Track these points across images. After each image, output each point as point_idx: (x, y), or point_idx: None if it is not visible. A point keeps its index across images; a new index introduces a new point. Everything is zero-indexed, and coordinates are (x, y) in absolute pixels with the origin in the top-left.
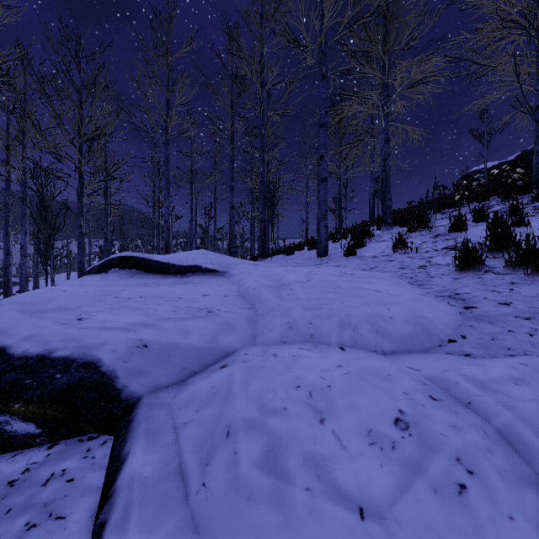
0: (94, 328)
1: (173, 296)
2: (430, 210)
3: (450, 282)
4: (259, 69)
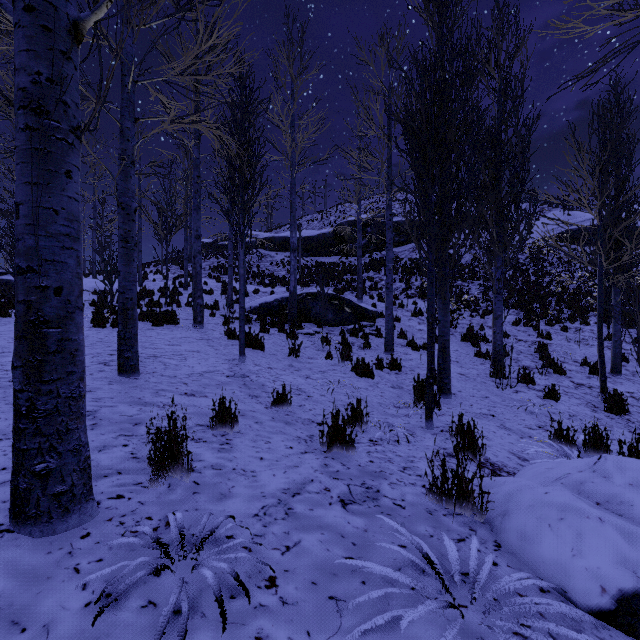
0: None
1: None
2: None
3: None
4: None
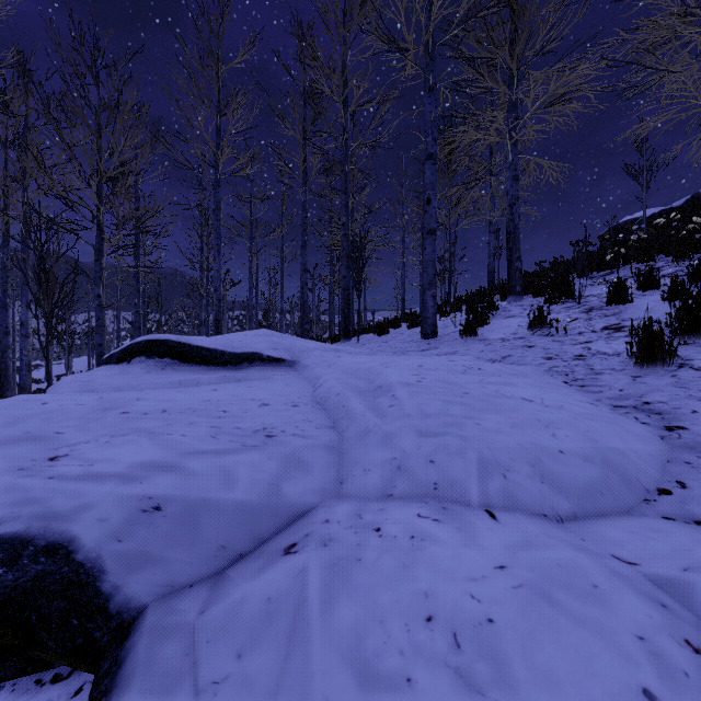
0: (73, 477)
1: (214, 407)
2: (578, 273)
3: (629, 382)
4: (342, 83)
